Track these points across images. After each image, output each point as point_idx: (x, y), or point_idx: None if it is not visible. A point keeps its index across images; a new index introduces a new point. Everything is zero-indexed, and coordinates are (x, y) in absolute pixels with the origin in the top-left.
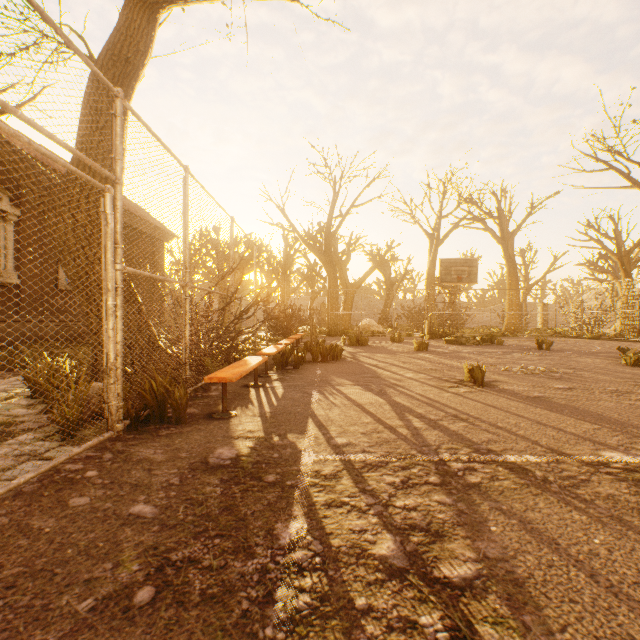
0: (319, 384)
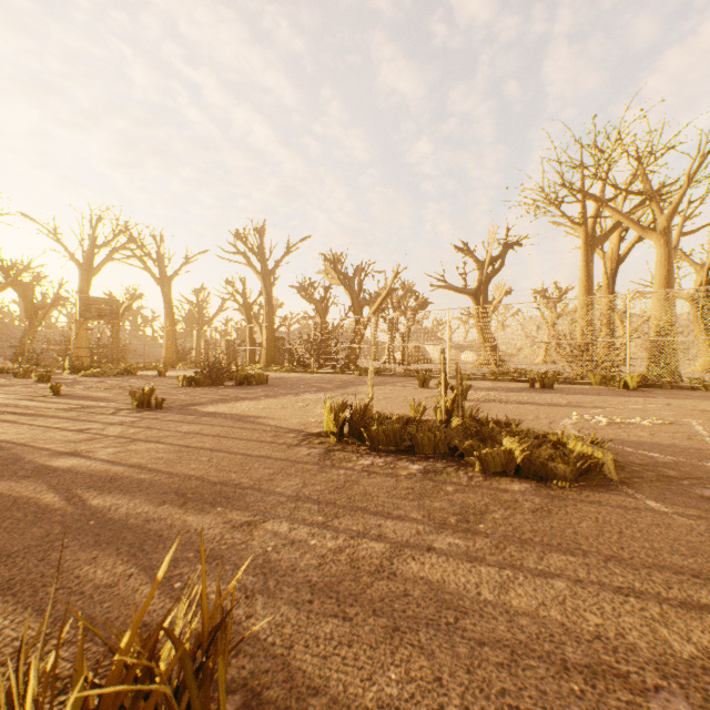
0: None
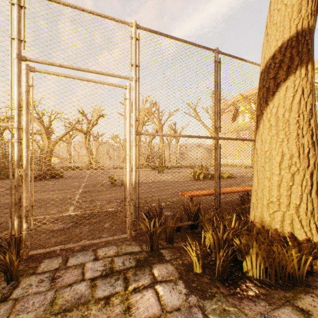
0: None
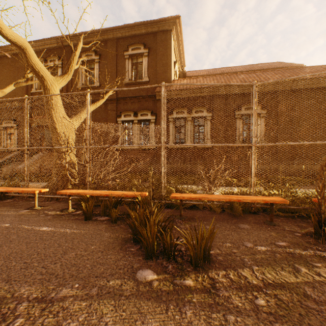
0: None
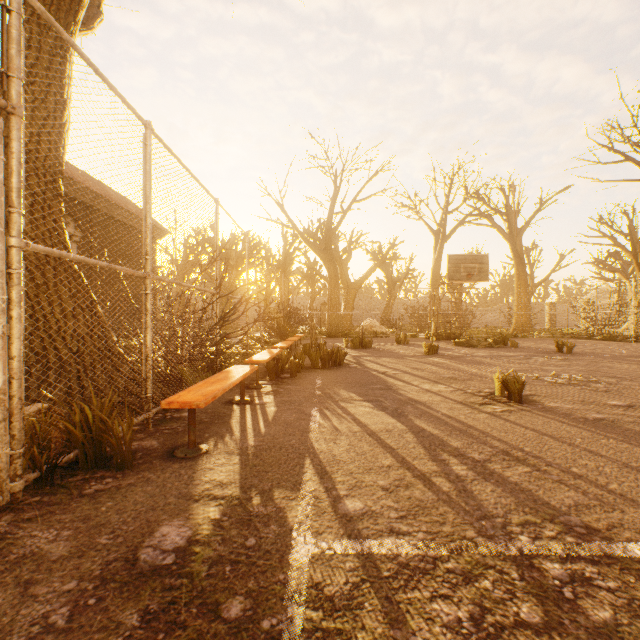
0: (320, 399)
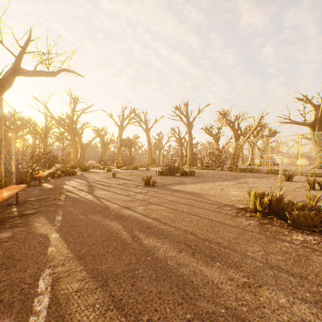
0: (68, 180)
